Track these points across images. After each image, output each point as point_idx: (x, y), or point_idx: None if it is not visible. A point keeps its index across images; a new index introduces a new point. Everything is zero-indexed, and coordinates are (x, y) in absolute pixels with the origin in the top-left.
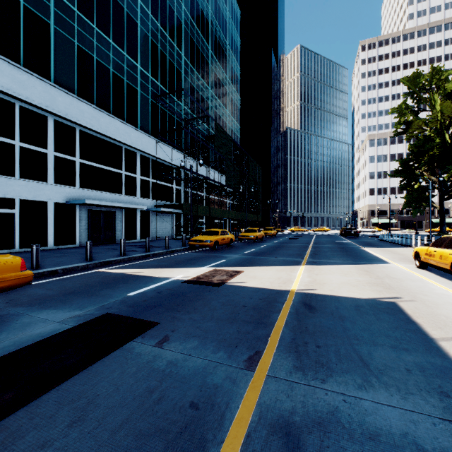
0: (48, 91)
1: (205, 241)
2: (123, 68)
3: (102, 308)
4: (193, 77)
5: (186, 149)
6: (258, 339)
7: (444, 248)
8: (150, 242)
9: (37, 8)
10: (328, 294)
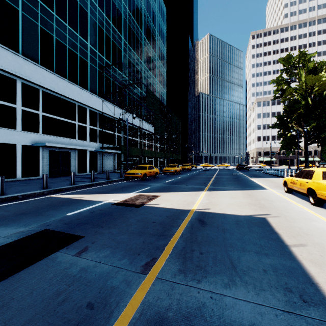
0: (17, 61)
1: (136, 174)
2: (76, 46)
3: (43, 226)
4: (130, 54)
5: (125, 106)
6: (157, 248)
7: (303, 178)
8: (97, 175)
9: None
10: (218, 212)
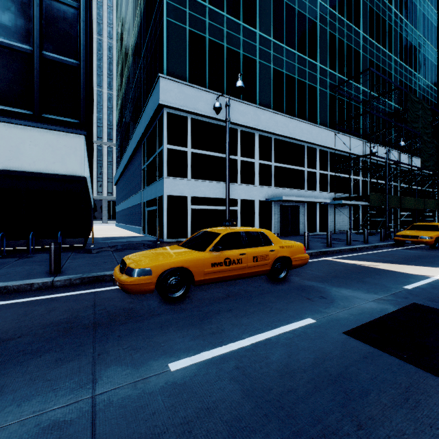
0: (256, 113)
1: (420, 237)
2: (305, 72)
3: (399, 297)
4: (372, 51)
5: (364, 134)
6: None
7: None
8: (332, 235)
9: (249, 52)
10: None
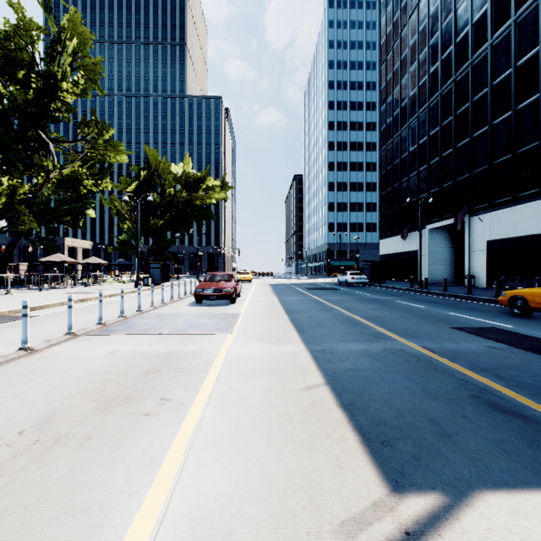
0: None
1: None
2: None
3: None
4: None
5: None
6: (450, 358)
7: None
8: None
9: None
10: None
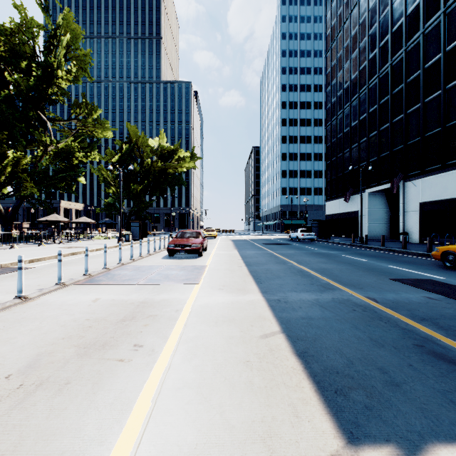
0: None
1: None
2: None
3: None
4: None
5: None
6: (393, 307)
7: None
8: None
9: None
10: None
